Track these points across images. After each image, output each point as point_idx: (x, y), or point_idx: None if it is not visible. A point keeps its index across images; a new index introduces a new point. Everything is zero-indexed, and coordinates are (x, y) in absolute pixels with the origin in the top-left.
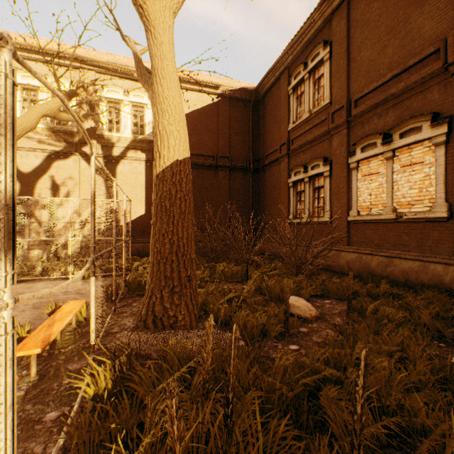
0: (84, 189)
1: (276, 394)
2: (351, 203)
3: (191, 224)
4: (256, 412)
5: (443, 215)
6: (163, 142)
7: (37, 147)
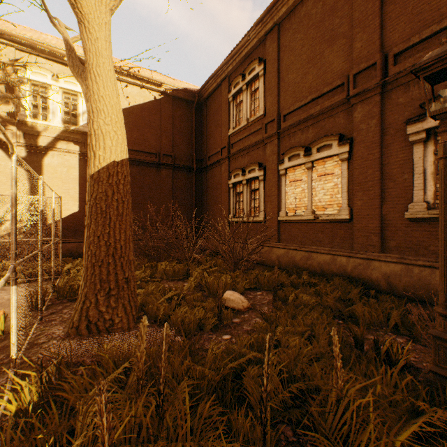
0: None
1: (206, 379)
2: (281, 205)
3: (129, 226)
4: (186, 398)
5: (346, 217)
6: (99, 142)
7: None
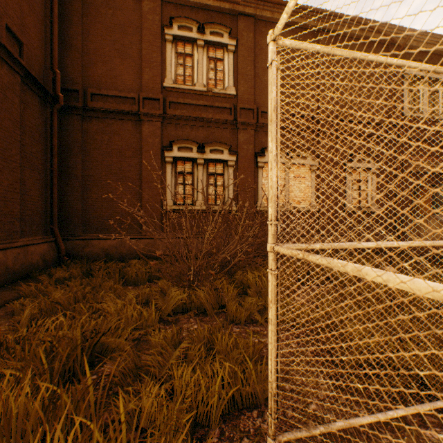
0: None
1: None
2: (256, 196)
3: None
4: None
5: (317, 209)
6: None
7: None
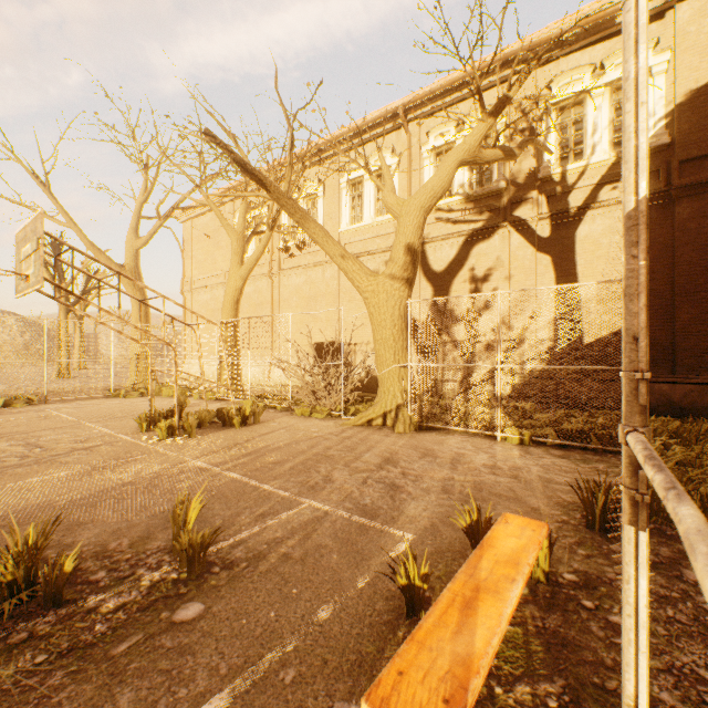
0: (515, 283)
1: None
2: None
3: None
4: None
5: None
6: None
7: (452, 231)
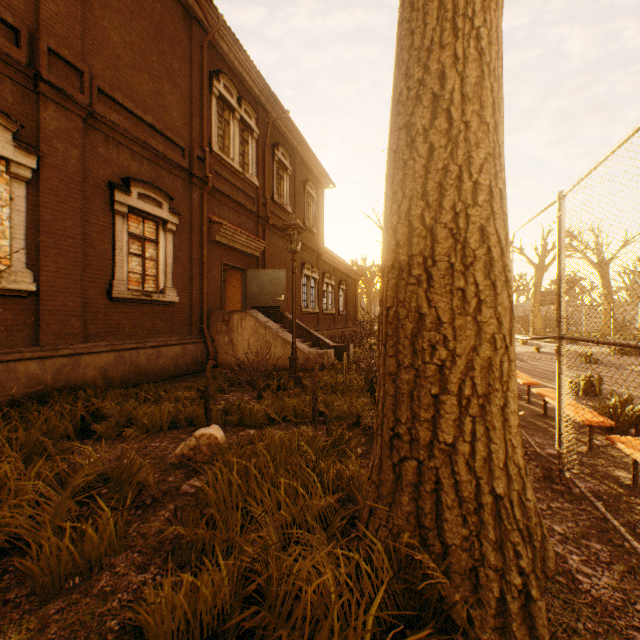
0: None
1: None
2: None
3: None
4: None
5: (32, 288)
6: None
7: None
